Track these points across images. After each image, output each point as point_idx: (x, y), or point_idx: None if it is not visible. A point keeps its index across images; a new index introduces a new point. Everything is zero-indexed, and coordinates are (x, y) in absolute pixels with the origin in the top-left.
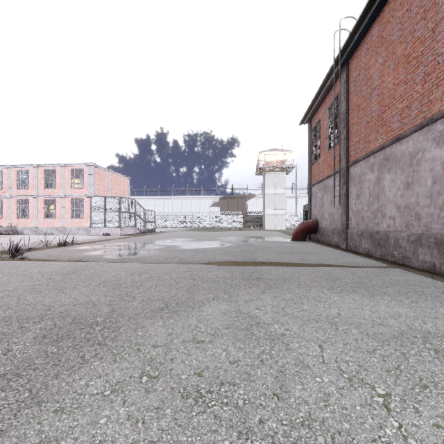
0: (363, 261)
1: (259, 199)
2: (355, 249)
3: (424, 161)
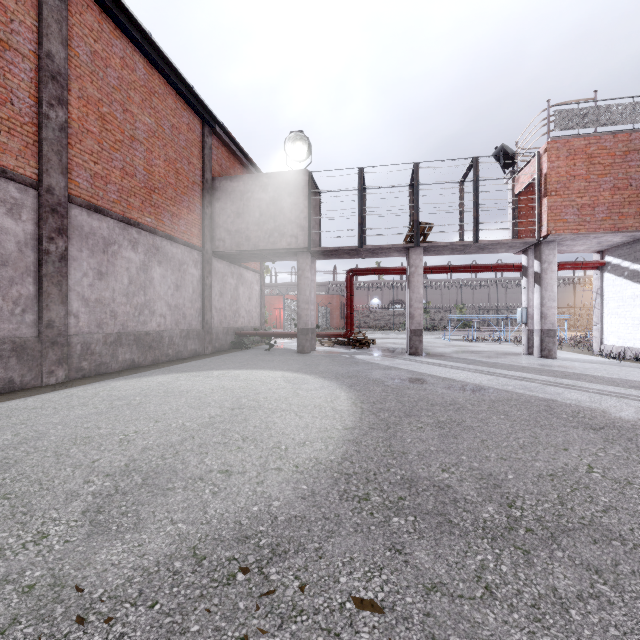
0: None
1: None
2: None
3: None
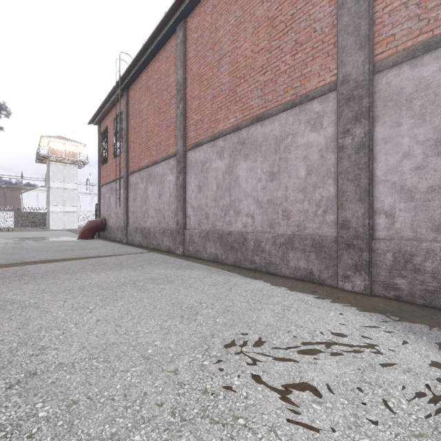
0: (132, 250)
1: (42, 192)
2: (132, 242)
3: (167, 181)
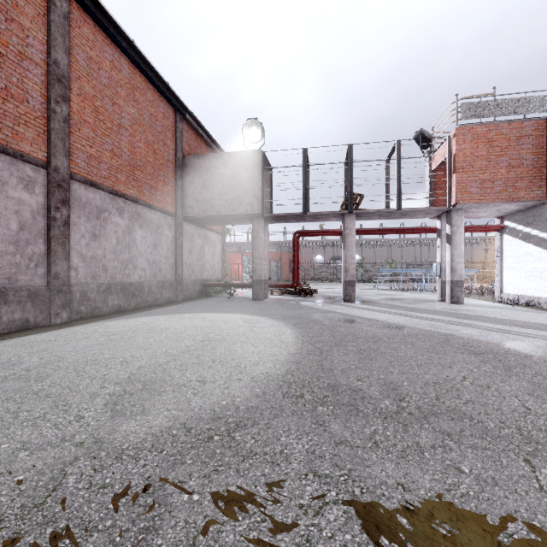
0: None
1: None
2: None
3: None
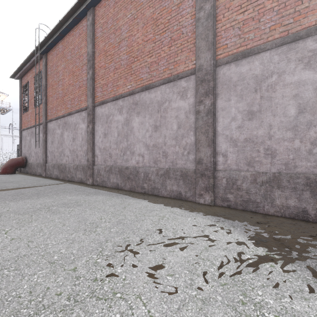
0: (50, 182)
1: None
2: (51, 176)
3: (79, 128)
